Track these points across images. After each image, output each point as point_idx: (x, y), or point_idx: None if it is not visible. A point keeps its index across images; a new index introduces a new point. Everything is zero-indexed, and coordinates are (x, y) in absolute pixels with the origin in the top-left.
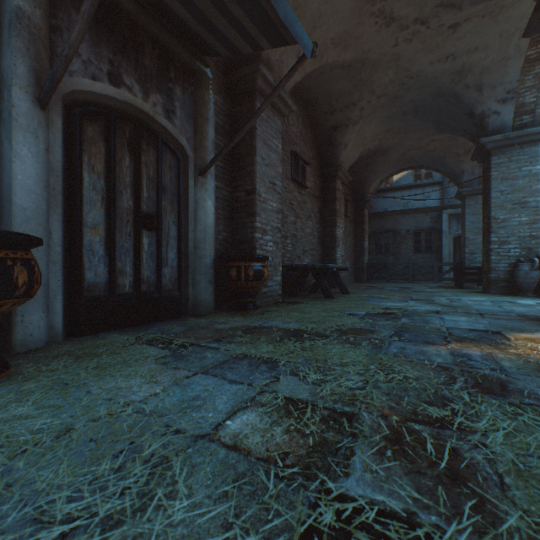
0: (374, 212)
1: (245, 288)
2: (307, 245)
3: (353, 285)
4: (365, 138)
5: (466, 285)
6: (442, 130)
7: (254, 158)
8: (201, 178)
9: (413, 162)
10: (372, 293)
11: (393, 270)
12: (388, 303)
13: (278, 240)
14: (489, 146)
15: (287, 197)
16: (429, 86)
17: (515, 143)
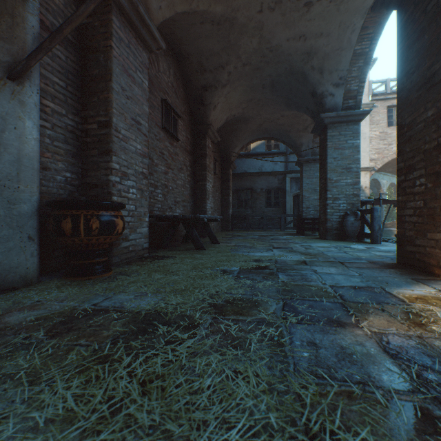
0: (236, 172)
1: (89, 246)
2: (179, 197)
3: (221, 234)
4: (232, 104)
5: (304, 232)
6: (290, 106)
7: (109, 83)
8: (11, 83)
9: (267, 133)
10: (239, 241)
11: (251, 220)
12: (257, 253)
13: (143, 186)
14: (327, 121)
15: (157, 144)
16: (285, 62)
17: (344, 121)
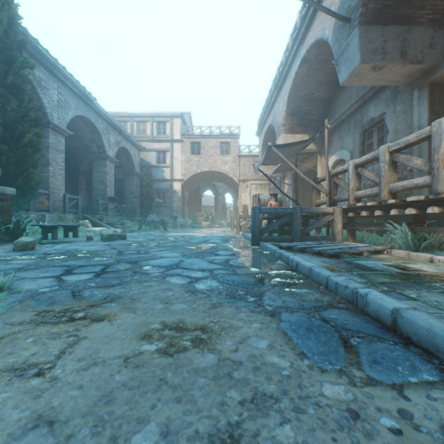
0: None
1: None
2: None
3: None
4: None
5: None
6: None
7: None
8: None
9: None
10: None
11: None
12: None
13: None
14: (91, 158)
15: None
16: None
17: (100, 159)
